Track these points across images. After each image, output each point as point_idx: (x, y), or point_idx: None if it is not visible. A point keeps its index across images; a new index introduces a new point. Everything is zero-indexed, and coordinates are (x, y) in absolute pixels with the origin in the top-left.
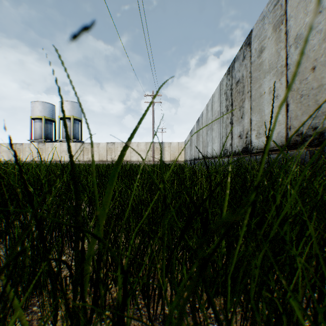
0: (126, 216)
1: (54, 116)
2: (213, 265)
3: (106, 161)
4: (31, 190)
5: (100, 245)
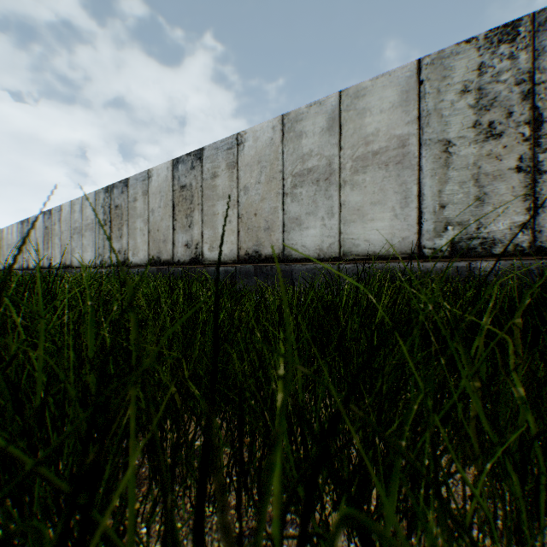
0: None
1: None
2: None
3: None
4: None
5: None
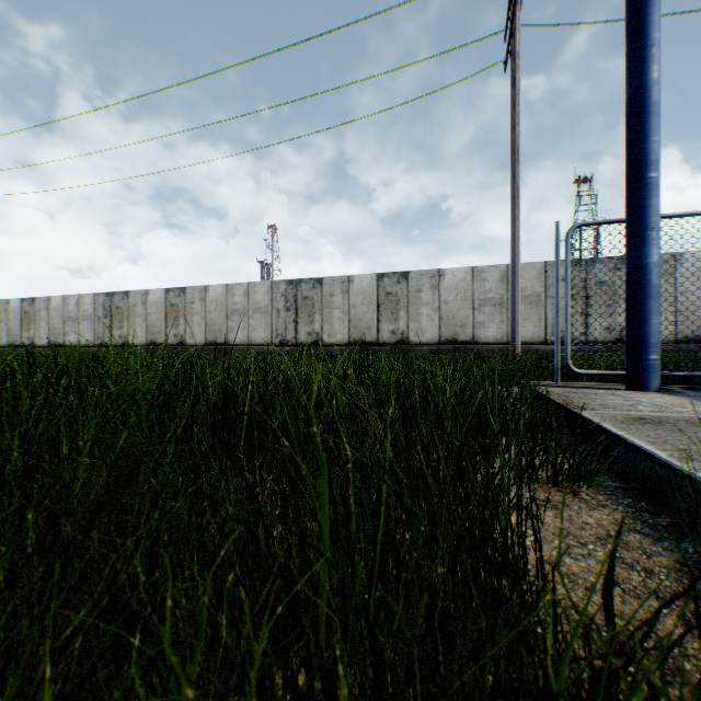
0: None
1: None
2: None
3: None
4: None
5: None
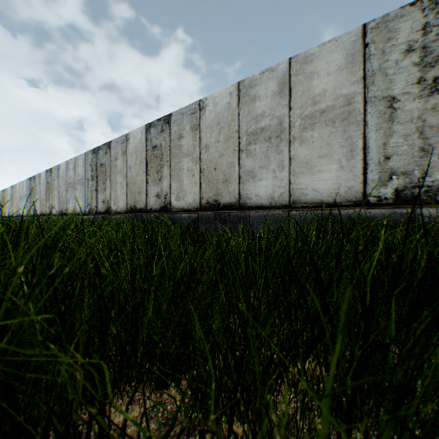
0: None
1: None
2: None
3: None
4: None
5: None
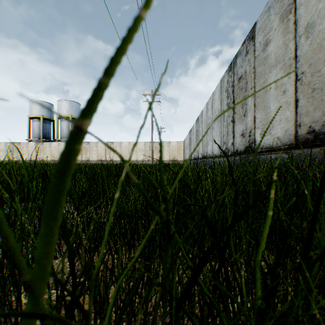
0: (96, 267)
1: (53, 115)
2: (234, 308)
3: (105, 160)
4: (6, 196)
5: (46, 323)
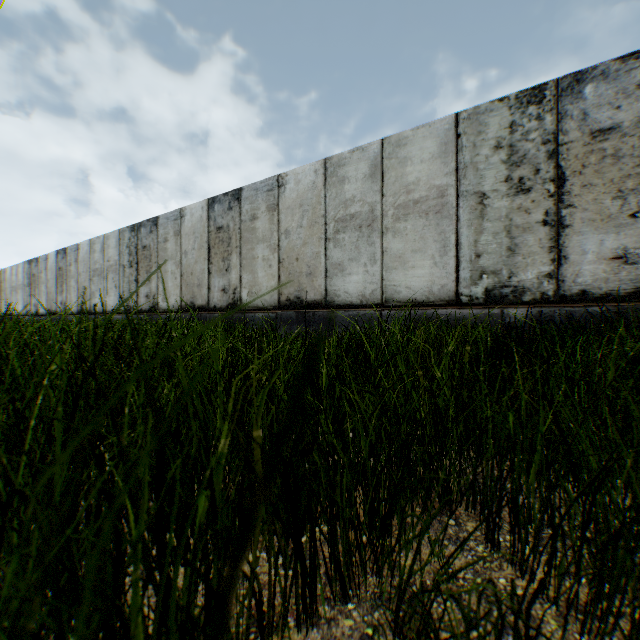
0: None
1: None
2: None
3: None
4: None
5: None
